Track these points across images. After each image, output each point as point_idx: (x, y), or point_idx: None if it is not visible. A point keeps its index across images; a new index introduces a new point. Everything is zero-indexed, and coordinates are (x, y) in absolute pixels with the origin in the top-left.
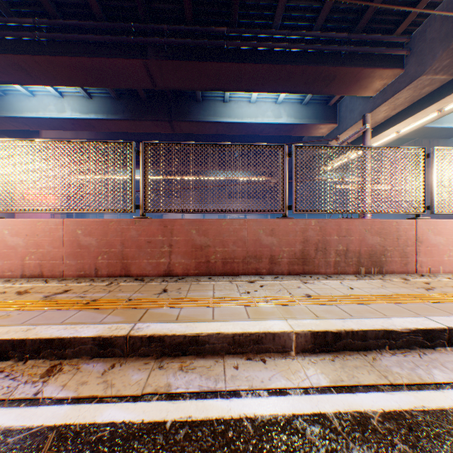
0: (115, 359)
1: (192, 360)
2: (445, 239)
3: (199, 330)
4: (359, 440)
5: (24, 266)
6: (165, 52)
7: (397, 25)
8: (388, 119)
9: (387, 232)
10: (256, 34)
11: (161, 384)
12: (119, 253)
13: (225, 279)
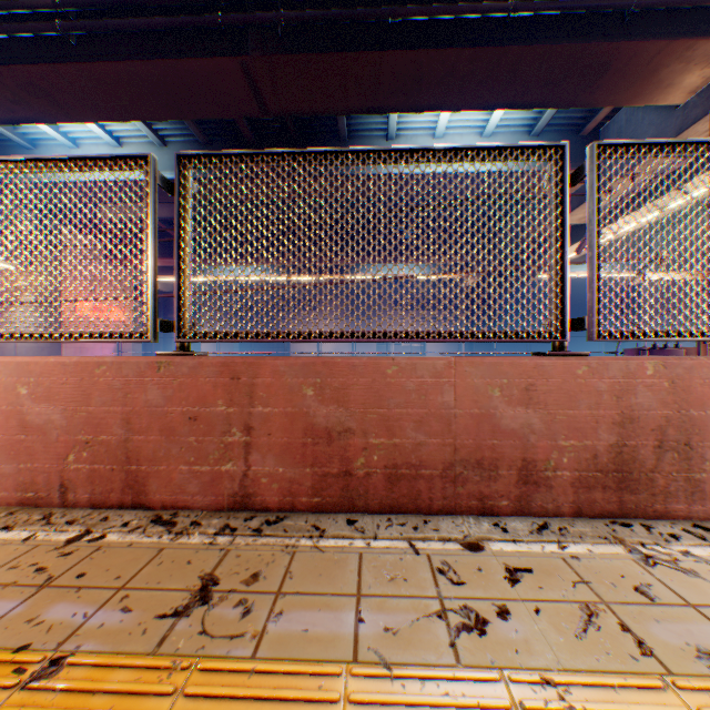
0: None
1: None
2: None
3: None
4: None
5: None
6: (279, 39)
7: None
8: None
9: None
10: None
11: None
12: (119, 445)
13: (394, 528)
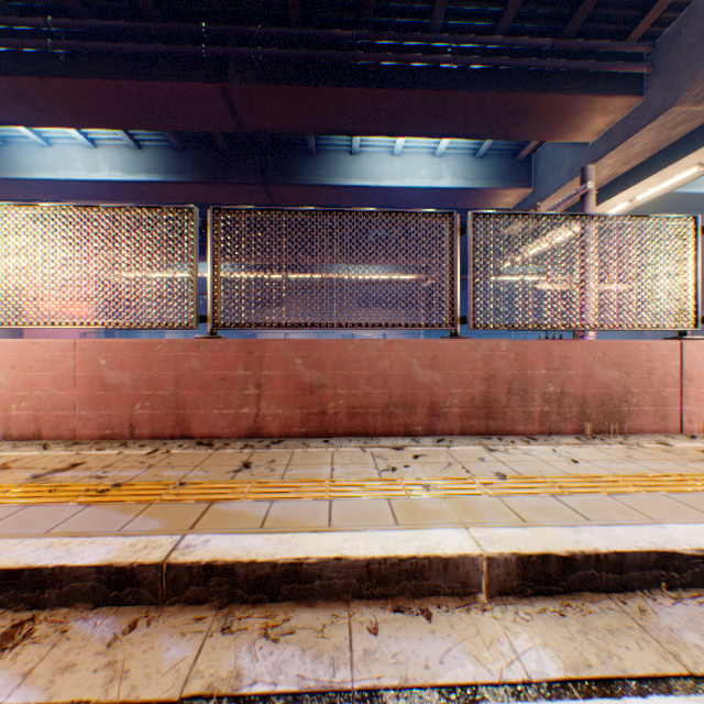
0: (140, 608)
1: (287, 612)
2: None
3: (303, 552)
4: None
5: (9, 420)
6: (257, 70)
7: (632, 25)
8: (616, 180)
9: (631, 362)
10: (403, 41)
11: (221, 673)
12: (172, 397)
13: (352, 443)
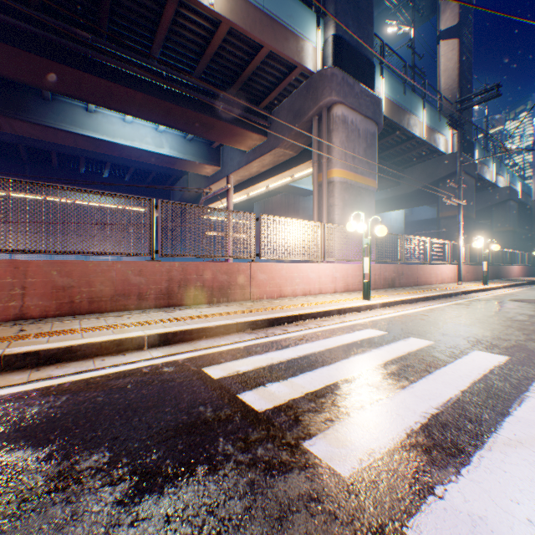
0: None
1: (67, 363)
2: (268, 276)
3: (73, 343)
4: (169, 366)
5: None
6: None
7: (262, 100)
8: (261, 174)
9: (232, 272)
10: (131, 57)
11: (43, 376)
12: None
13: (93, 316)
